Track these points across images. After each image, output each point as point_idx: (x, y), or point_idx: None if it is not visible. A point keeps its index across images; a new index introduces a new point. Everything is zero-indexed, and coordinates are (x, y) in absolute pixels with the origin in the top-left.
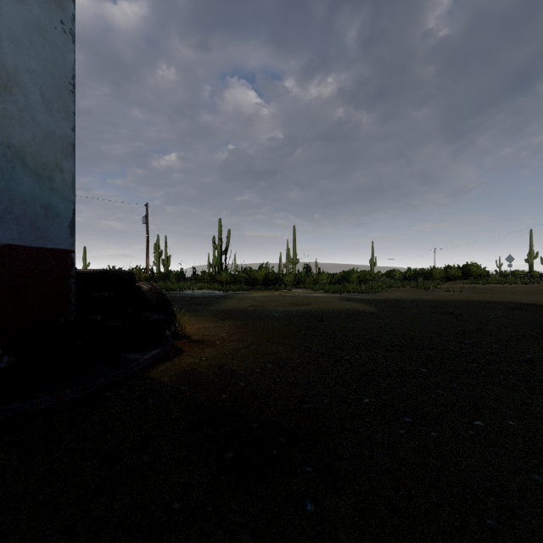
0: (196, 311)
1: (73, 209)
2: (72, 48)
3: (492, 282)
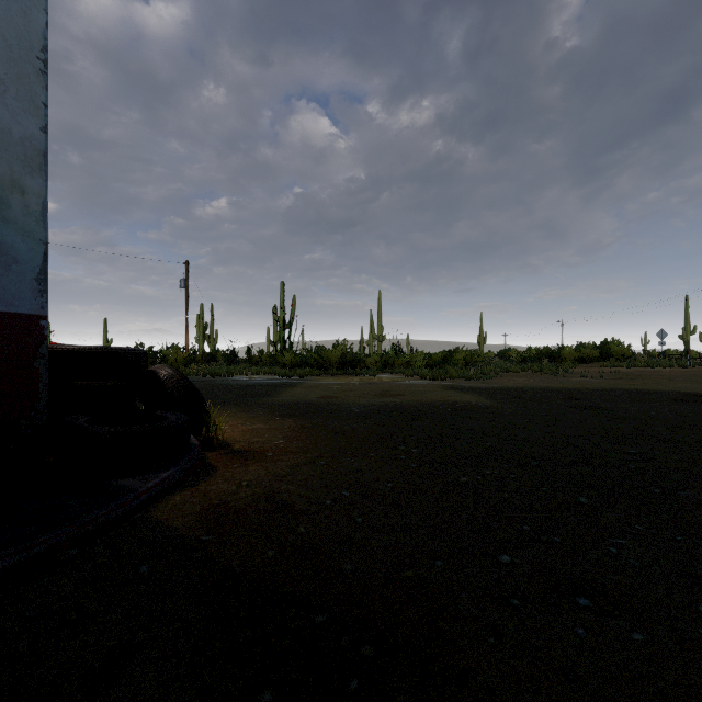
0: (246, 405)
1: (43, 252)
2: (42, 5)
3: (640, 364)
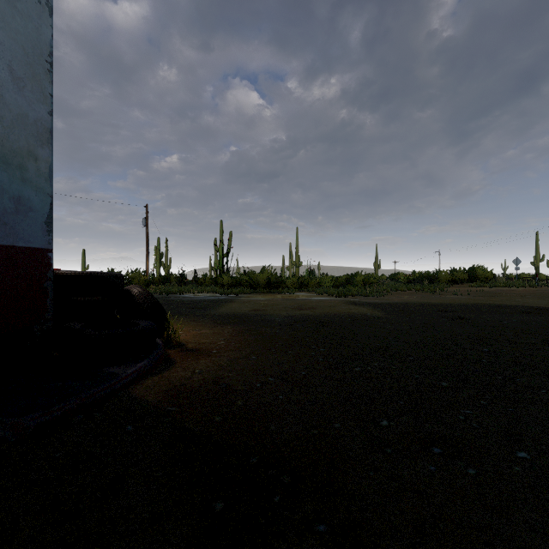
0: (194, 316)
1: (50, 203)
2: (49, 22)
3: (499, 285)
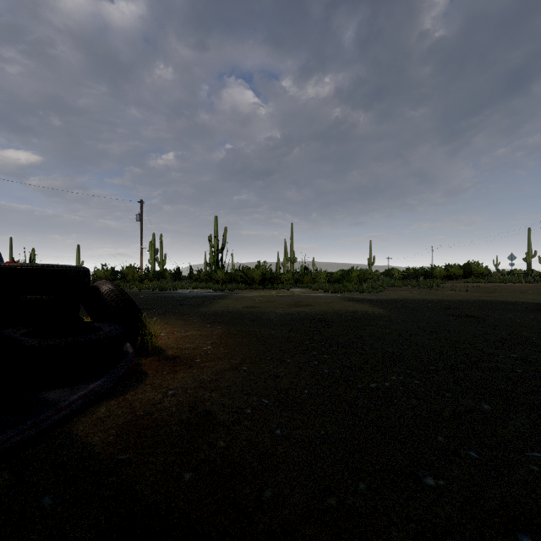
0: (183, 314)
1: None
2: None
3: (495, 280)
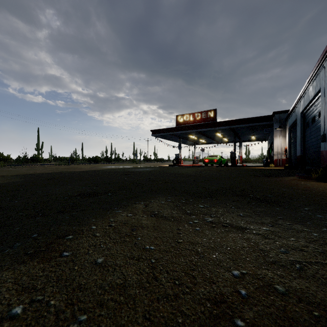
0: None
1: None
2: None
3: None
